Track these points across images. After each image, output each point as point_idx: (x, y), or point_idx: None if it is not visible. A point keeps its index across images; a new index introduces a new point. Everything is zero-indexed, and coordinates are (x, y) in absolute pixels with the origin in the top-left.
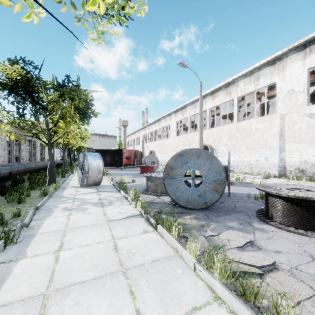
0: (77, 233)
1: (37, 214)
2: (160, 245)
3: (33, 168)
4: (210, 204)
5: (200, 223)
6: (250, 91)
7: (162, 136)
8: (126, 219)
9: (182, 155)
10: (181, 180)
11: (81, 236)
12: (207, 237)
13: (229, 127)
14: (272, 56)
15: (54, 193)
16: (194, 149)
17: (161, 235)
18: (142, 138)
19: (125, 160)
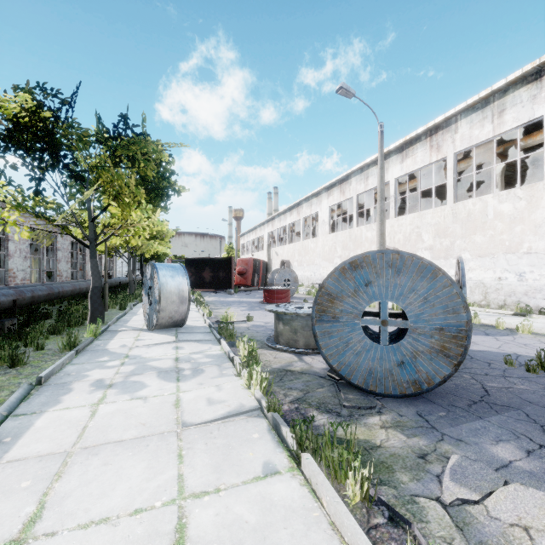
0: (94, 467)
1: (32, 397)
2: (313, 539)
3: (68, 291)
4: (428, 386)
5: (413, 444)
6: (484, 139)
7: (303, 234)
8: (225, 421)
9: (357, 267)
10: (356, 326)
11: (101, 477)
12: (452, 507)
13: (437, 213)
14: (535, 62)
15: (92, 343)
16: (386, 253)
17: (313, 489)
18: (268, 237)
19: (237, 277)
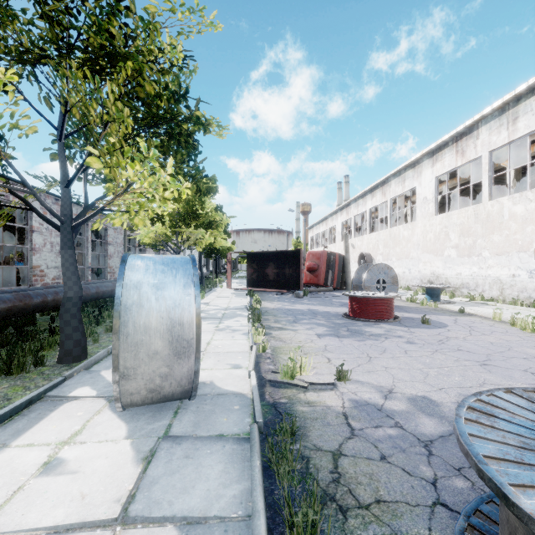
0: None
1: None
2: None
3: None
4: None
5: None
6: None
7: (391, 219)
8: None
9: None
10: None
11: None
12: None
13: None
14: None
15: None
16: None
17: None
18: (341, 228)
19: (307, 274)
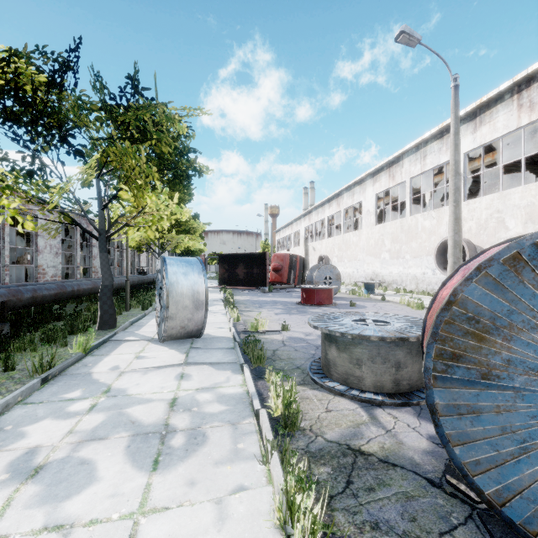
0: None
1: None
2: None
3: (87, 289)
4: None
5: None
6: None
7: (344, 227)
8: None
9: None
10: None
11: None
12: None
13: (530, 192)
14: None
15: (80, 361)
16: None
17: None
18: (304, 232)
19: (272, 273)
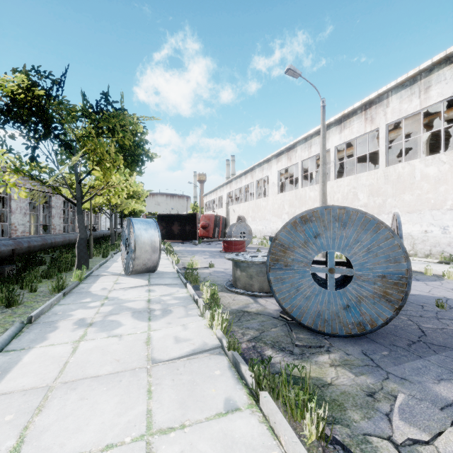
0: (72, 401)
1: (23, 334)
2: None
3: (60, 242)
4: (371, 327)
5: (361, 382)
6: (412, 111)
7: (256, 194)
8: (190, 358)
9: (307, 221)
10: (306, 273)
11: (77, 412)
12: (403, 447)
13: (371, 176)
14: None
15: (78, 286)
16: (333, 209)
17: (271, 427)
18: (226, 197)
19: (201, 230)
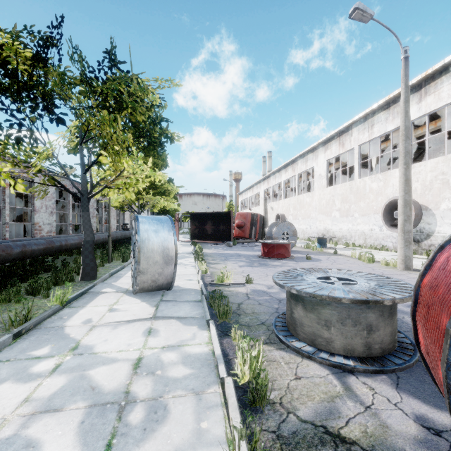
0: None
1: None
2: None
3: (74, 244)
4: None
5: None
6: None
7: (298, 189)
8: None
9: None
10: None
11: None
12: None
13: None
14: None
15: (57, 313)
16: None
17: None
18: (263, 194)
19: (236, 230)
